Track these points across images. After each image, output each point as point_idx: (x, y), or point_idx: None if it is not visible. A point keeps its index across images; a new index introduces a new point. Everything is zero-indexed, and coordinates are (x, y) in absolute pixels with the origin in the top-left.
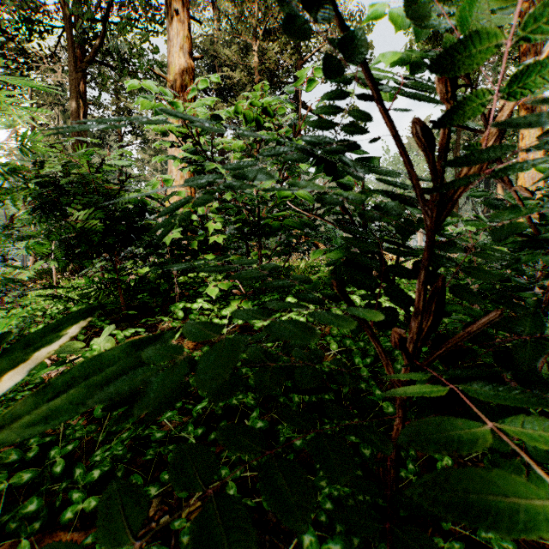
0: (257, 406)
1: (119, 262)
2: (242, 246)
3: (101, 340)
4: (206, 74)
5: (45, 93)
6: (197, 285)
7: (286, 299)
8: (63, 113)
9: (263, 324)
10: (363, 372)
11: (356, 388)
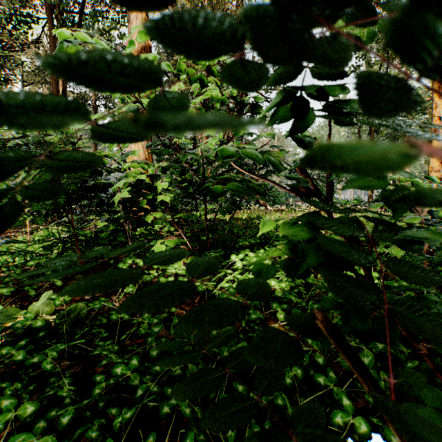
0: (196, 403)
1: (84, 215)
2: (191, 202)
3: (35, 307)
4: (165, 58)
5: (34, 73)
6: (151, 237)
7: (231, 257)
8: (49, 90)
9: (207, 287)
10: (318, 357)
11: (311, 377)
